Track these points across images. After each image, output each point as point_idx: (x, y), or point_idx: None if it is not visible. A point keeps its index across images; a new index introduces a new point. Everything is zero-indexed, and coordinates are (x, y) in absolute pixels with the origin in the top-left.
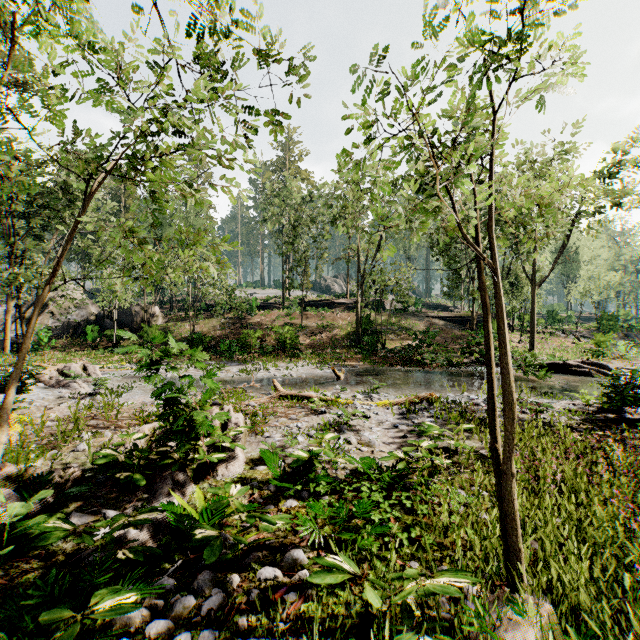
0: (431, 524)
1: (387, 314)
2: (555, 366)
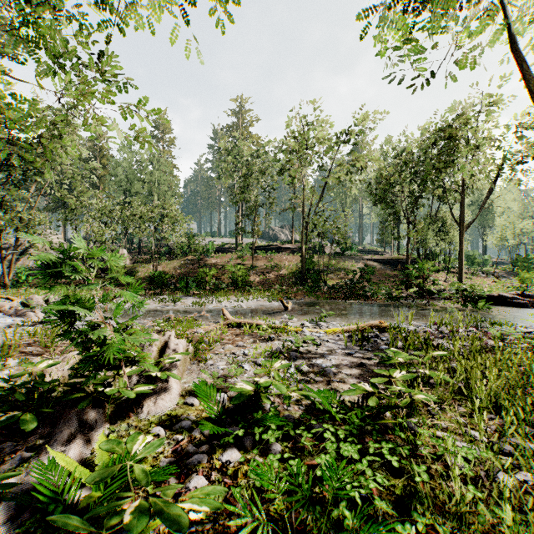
0: (433, 495)
1: (327, 257)
2: (490, 298)
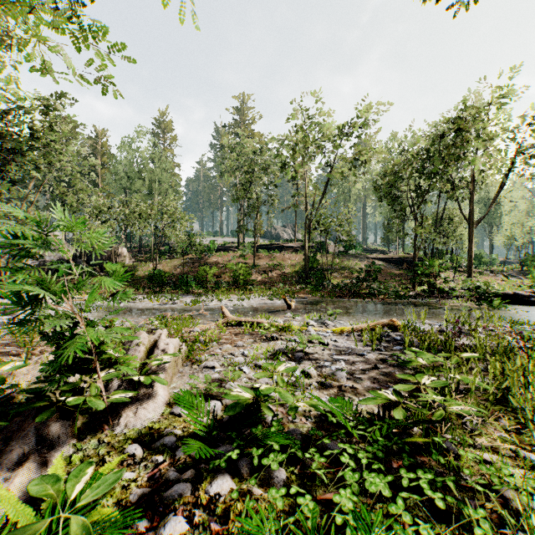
0: None
1: (331, 255)
2: (505, 296)
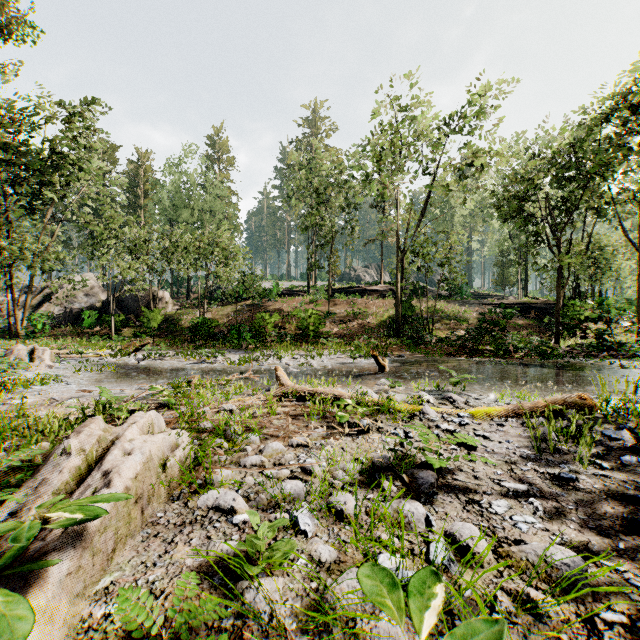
0: None
1: (430, 301)
2: None
